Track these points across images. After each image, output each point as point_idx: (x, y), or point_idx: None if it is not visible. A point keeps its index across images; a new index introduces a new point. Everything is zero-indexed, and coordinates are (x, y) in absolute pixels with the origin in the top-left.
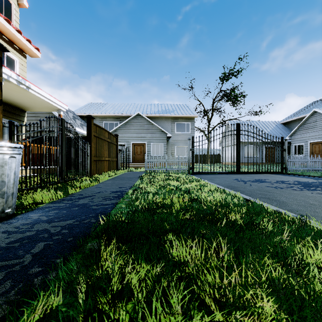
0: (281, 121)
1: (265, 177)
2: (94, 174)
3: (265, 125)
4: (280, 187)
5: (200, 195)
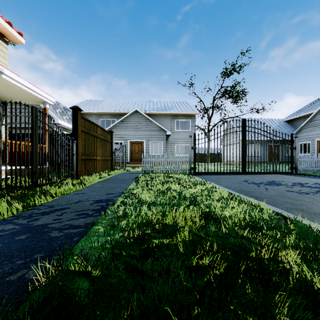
0: (284, 118)
1: (276, 178)
2: (83, 175)
3: (268, 122)
4: (304, 192)
5: (213, 207)
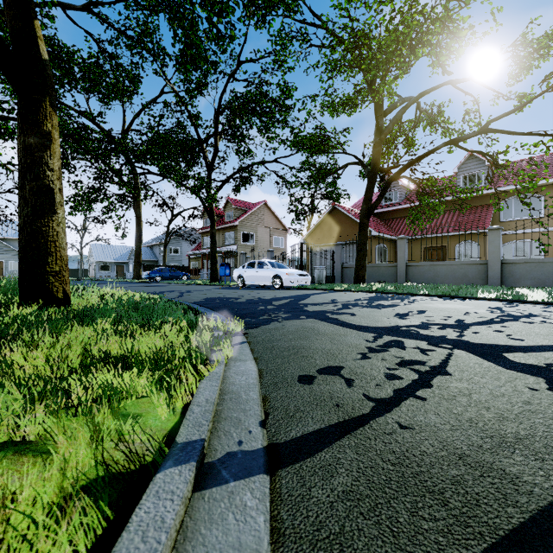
0: None
1: None
2: None
3: (122, 249)
4: None
5: None
